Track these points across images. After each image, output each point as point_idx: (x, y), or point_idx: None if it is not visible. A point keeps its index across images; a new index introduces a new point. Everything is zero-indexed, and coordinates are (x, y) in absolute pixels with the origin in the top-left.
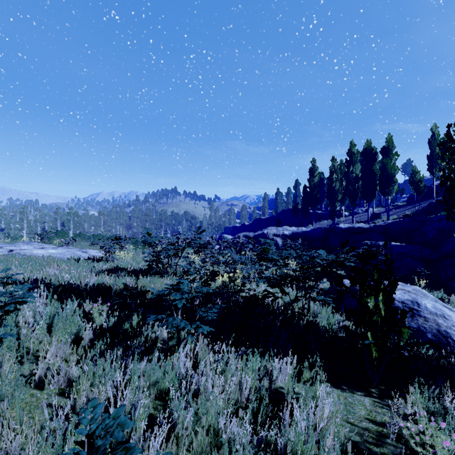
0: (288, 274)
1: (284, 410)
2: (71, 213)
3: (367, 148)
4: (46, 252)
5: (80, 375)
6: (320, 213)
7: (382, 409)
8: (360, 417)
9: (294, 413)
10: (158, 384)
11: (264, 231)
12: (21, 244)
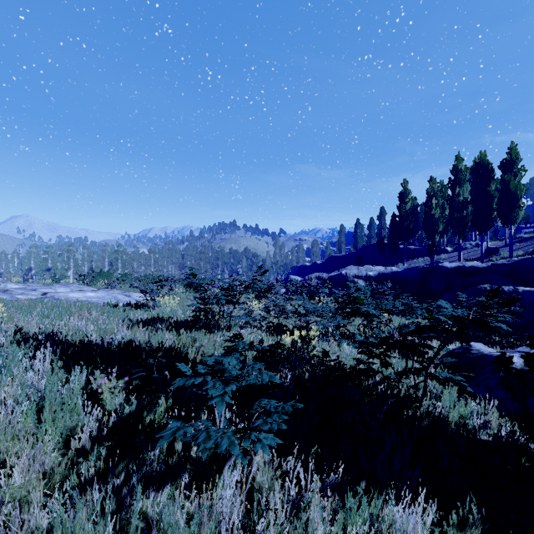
0: (397, 339)
1: None
2: (119, 251)
3: (480, 163)
4: (83, 295)
5: None
6: (413, 249)
7: None
8: None
9: None
10: None
11: (342, 271)
12: (58, 286)
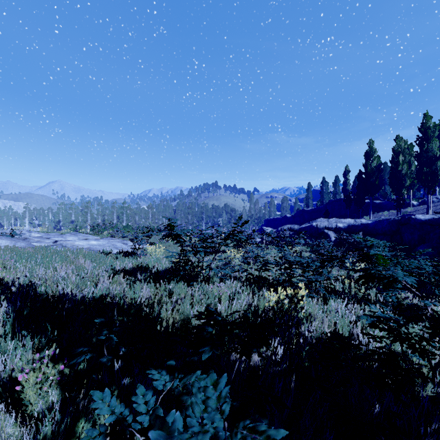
0: None
1: None
2: (124, 207)
3: None
4: (87, 243)
5: None
6: (378, 203)
7: None
8: None
9: None
10: None
11: (313, 223)
12: (69, 235)
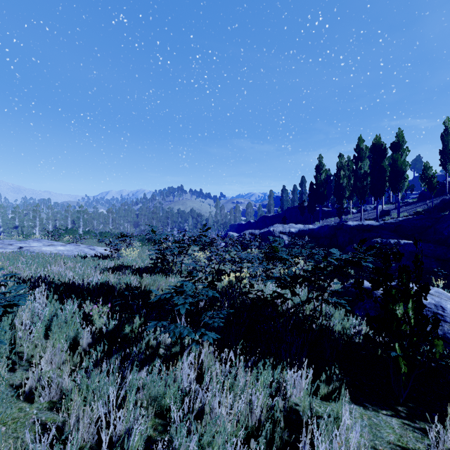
0: (300, 275)
1: (303, 437)
2: (81, 211)
3: (376, 144)
4: (55, 249)
5: (72, 389)
6: (326, 210)
7: (414, 434)
8: (389, 444)
9: (315, 441)
10: (158, 399)
11: (270, 228)
12: (31, 241)
